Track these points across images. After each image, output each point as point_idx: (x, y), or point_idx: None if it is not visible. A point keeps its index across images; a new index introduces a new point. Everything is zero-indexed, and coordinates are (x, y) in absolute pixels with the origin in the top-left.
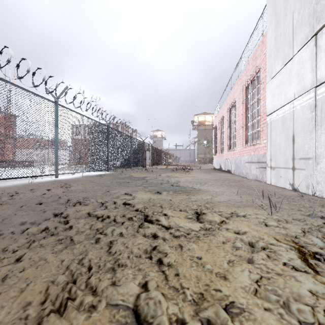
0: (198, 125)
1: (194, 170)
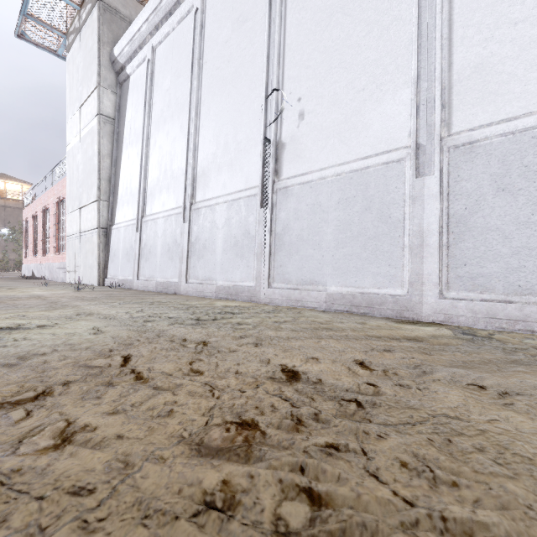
0: None
1: None
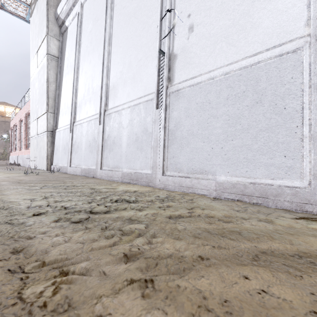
0: None
1: None
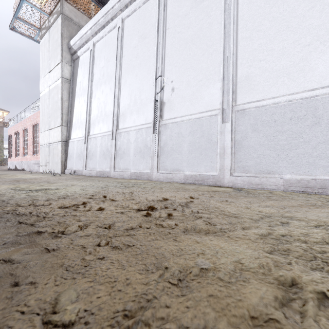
0: None
1: None
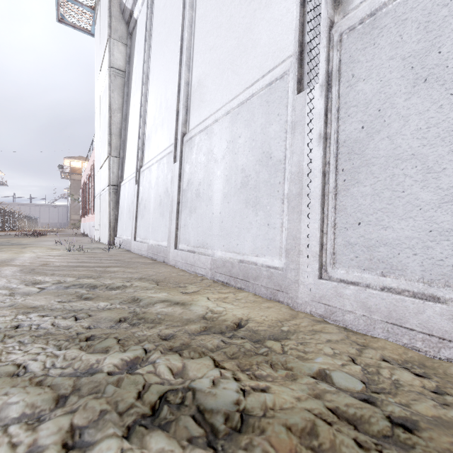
0: (70, 173)
1: (49, 235)
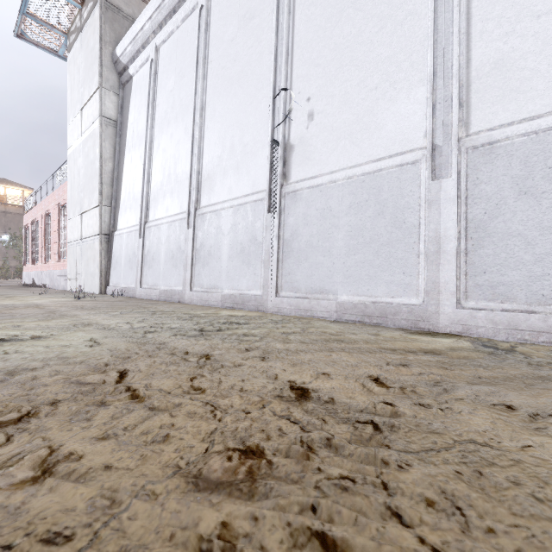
0: None
1: None
